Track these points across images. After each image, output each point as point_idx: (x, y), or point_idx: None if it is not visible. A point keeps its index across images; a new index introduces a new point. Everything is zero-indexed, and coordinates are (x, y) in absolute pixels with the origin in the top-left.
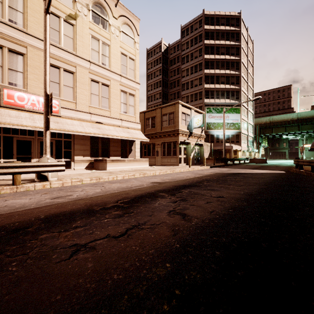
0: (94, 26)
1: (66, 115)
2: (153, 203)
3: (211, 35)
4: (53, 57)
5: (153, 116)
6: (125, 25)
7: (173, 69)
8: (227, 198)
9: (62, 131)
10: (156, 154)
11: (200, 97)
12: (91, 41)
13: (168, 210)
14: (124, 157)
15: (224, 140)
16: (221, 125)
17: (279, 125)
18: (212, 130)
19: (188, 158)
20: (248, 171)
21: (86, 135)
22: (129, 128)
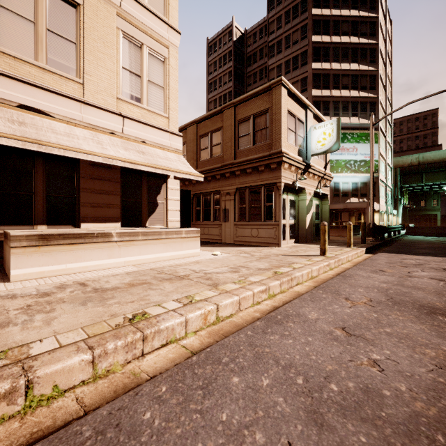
0: None
1: None
2: None
3: None
4: None
5: (217, 127)
6: None
7: (252, 71)
8: None
9: None
10: (223, 217)
11: None
12: None
13: None
14: (134, 225)
15: (373, 185)
16: (343, 165)
17: (436, 169)
18: None
19: (298, 226)
20: None
21: None
22: (148, 144)
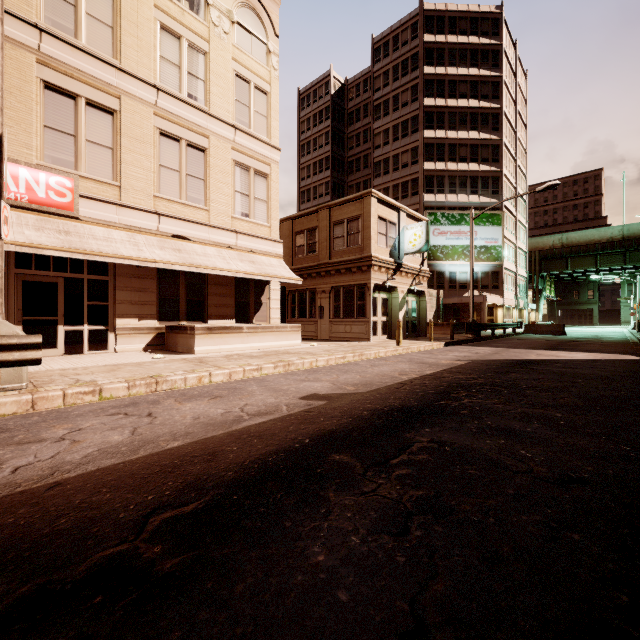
0: (169, 2)
1: (95, 216)
2: (303, 541)
3: (438, 55)
4: (59, 68)
5: (312, 226)
6: (245, 10)
7: (355, 132)
8: (614, 494)
9: (74, 254)
10: (319, 315)
11: (414, 191)
12: (160, 39)
13: (385, 634)
14: (244, 321)
15: (472, 281)
16: (460, 252)
17: (583, 253)
18: (440, 261)
19: (391, 322)
20: (546, 357)
21: (146, 267)
22: (255, 253)
